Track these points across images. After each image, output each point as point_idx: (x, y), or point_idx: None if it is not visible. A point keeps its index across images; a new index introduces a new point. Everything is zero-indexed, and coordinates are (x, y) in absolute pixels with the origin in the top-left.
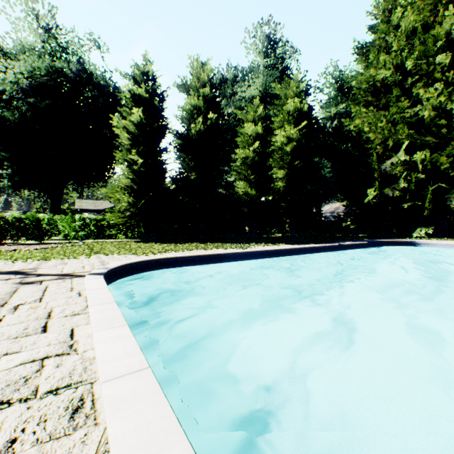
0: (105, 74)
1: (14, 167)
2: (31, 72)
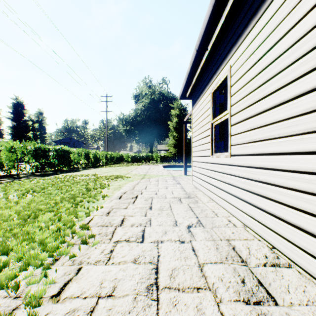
0: (168, 93)
1: (139, 136)
2: (145, 104)
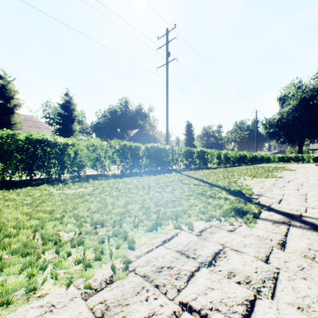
0: None
1: (285, 137)
2: (292, 106)
